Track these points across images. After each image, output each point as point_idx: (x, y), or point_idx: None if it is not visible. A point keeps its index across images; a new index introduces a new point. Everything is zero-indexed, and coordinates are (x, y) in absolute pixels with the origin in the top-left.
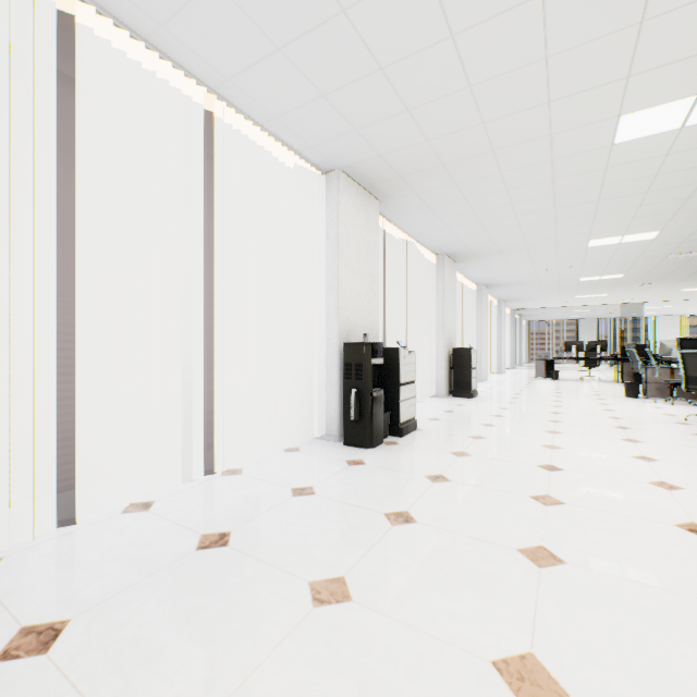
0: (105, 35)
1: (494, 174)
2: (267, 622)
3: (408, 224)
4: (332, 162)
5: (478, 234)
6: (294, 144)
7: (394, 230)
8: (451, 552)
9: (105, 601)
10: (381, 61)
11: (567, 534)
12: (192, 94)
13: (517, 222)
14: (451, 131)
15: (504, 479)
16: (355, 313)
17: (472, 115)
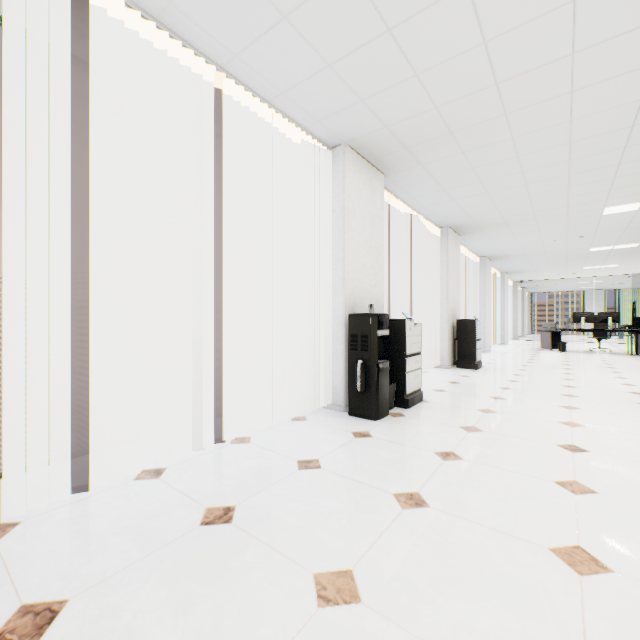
0: (119, 18)
1: (505, 140)
2: (267, 622)
3: (413, 198)
4: (338, 137)
5: (484, 205)
6: (301, 120)
7: (399, 204)
8: (471, 547)
9: (104, 580)
10: (389, 21)
11: (607, 532)
12: (202, 74)
13: (527, 191)
14: (461, 95)
15: (522, 460)
16: (360, 285)
17: (484, 76)
